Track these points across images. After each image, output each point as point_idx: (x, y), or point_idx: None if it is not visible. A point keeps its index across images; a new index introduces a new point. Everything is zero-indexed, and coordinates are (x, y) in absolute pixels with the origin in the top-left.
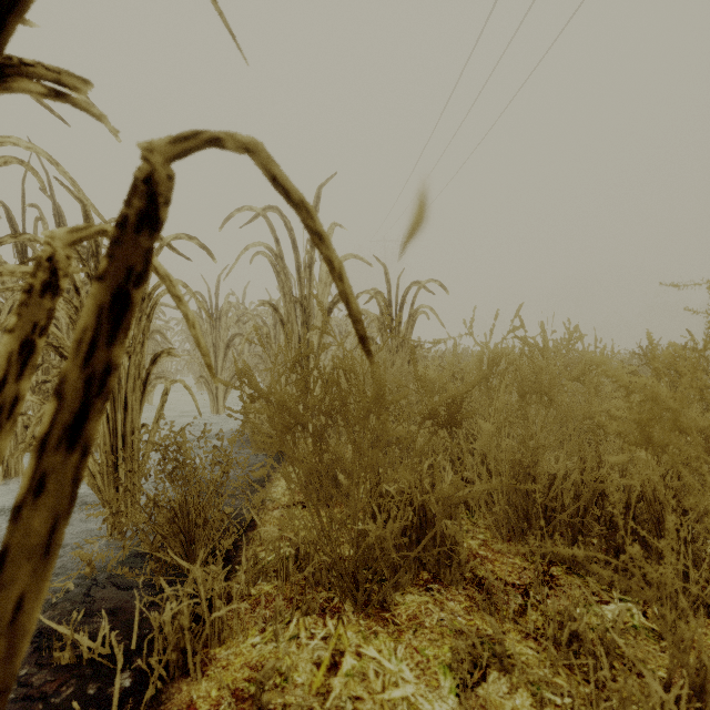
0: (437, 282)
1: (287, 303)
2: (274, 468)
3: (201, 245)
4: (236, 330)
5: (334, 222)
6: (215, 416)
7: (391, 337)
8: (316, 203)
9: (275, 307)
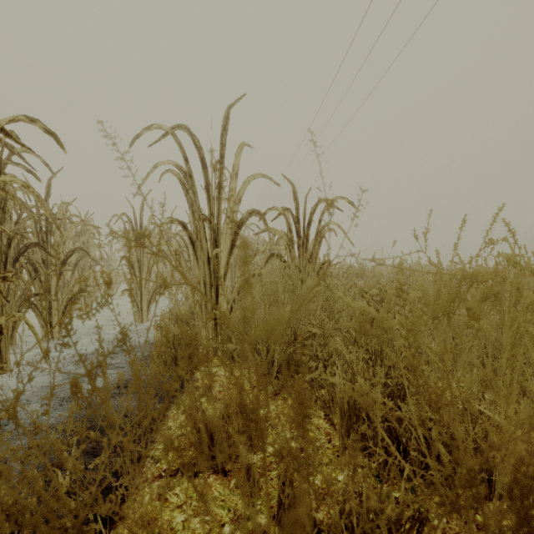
0: (346, 199)
1: (196, 220)
2: (174, 397)
3: (46, 129)
4: (165, 247)
5: (243, 142)
6: (140, 324)
7: (298, 254)
8: (225, 123)
9: (184, 225)
